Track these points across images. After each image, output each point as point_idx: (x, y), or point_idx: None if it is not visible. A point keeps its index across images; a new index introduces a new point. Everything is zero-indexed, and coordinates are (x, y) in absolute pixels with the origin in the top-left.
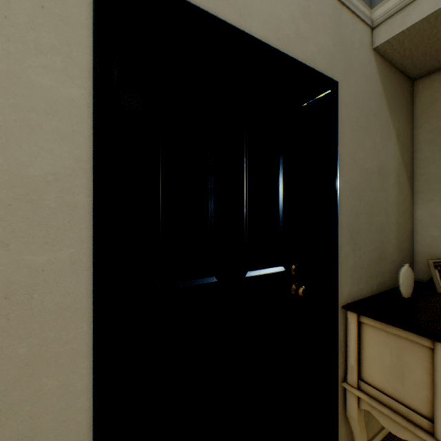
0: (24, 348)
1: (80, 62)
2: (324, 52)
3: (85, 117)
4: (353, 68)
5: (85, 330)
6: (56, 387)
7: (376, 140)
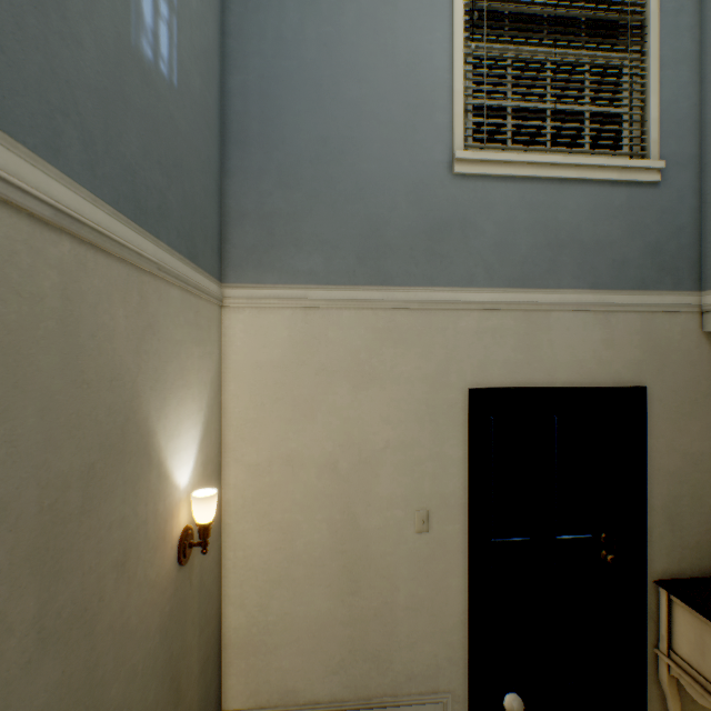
0: (443, 564)
1: (463, 438)
2: (630, 363)
3: (465, 463)
4: (670, 362)
5: (465, 561)
6: (454, 584)
7: (709, 420)
